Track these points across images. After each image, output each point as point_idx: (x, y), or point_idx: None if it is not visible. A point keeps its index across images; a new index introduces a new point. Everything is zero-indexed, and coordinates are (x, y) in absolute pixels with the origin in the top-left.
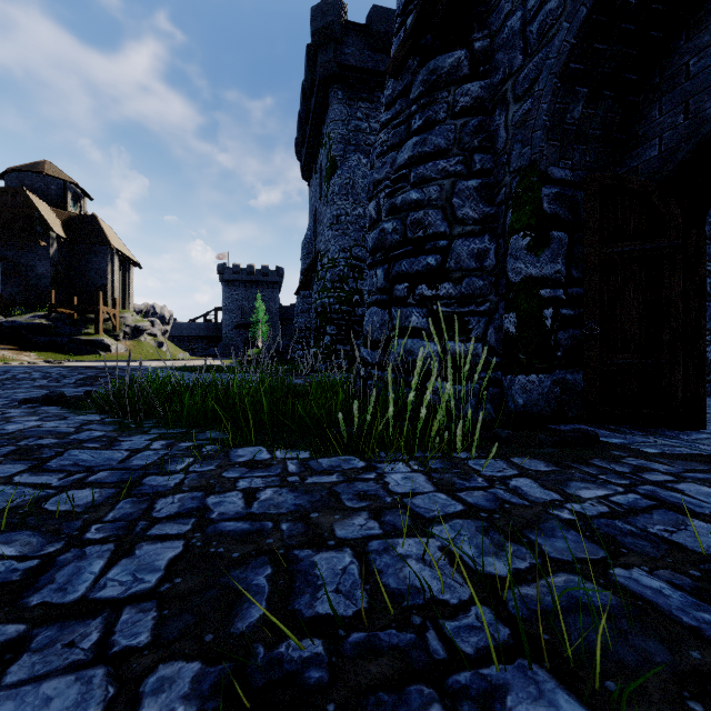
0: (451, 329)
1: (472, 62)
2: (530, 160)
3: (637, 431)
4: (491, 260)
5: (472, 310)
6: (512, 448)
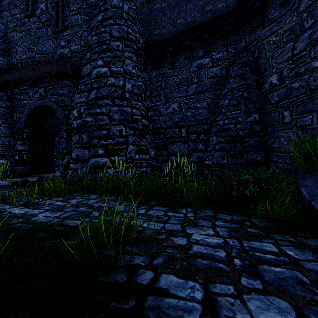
0: (1, 157)
1: (7, 96)
2: (21, 127)
3: (41, 175)
4: (13, 143)
5: (7, 153)
6: (16, 178)
